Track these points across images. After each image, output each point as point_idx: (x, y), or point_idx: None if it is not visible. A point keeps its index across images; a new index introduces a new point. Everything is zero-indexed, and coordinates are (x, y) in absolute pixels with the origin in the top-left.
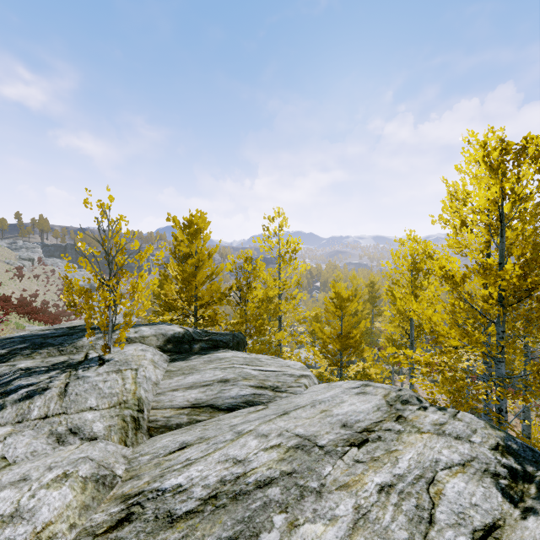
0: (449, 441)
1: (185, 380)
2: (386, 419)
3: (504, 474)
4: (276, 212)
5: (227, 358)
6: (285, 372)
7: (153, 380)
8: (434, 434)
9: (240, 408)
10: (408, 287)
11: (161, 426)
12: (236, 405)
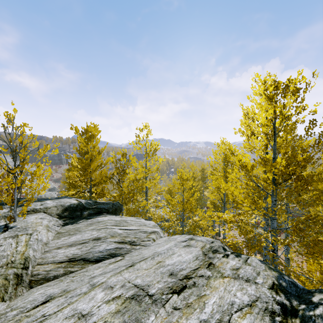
0: (241, 284)
1: (68, 240)
2: (201, 267)
3: (278, 311)
4: (144, 125)
5: (104, 221)
6: (141, 230)
7: (44, 241)
8: (232, 278)
9: (105, 259)
10: (222, 172)
11: (41, 279)
12: (102, 257)
